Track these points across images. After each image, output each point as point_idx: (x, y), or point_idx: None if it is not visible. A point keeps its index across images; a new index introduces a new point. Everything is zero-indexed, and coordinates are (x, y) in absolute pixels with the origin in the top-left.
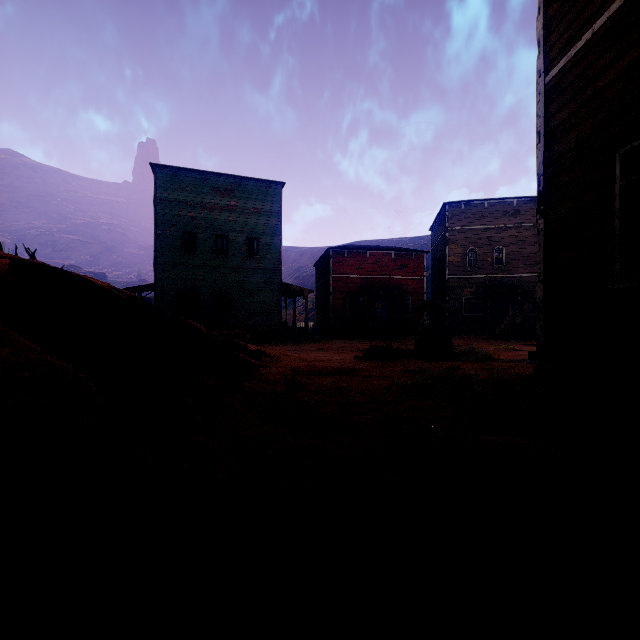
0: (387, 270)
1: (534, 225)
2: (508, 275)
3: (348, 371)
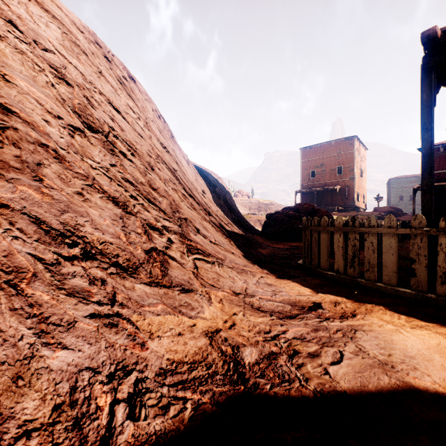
0: None
1: None
2: None
3: None
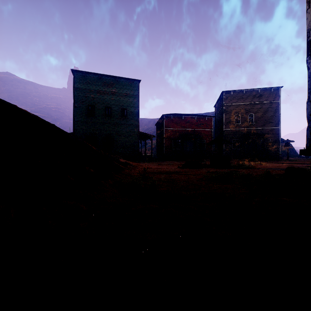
0: (193, 126)
1: (269, 102)
2: (256, 128)
3: (175, 172)
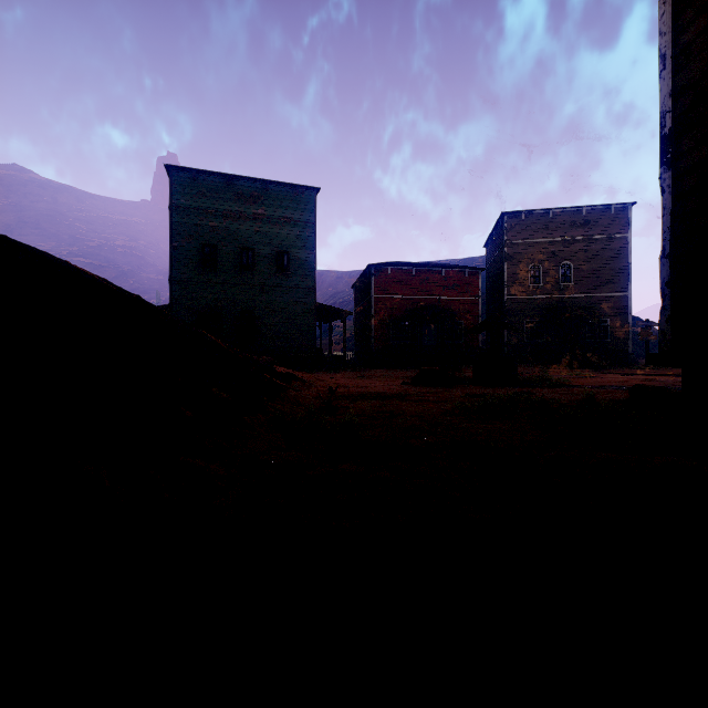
0: (436, 290)
1: (607, 237)
2: (576, 295)
3: (396, 396)
